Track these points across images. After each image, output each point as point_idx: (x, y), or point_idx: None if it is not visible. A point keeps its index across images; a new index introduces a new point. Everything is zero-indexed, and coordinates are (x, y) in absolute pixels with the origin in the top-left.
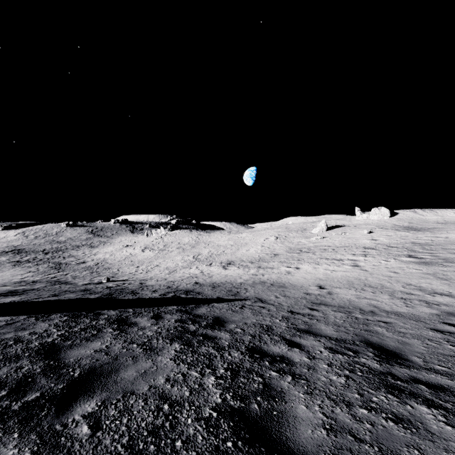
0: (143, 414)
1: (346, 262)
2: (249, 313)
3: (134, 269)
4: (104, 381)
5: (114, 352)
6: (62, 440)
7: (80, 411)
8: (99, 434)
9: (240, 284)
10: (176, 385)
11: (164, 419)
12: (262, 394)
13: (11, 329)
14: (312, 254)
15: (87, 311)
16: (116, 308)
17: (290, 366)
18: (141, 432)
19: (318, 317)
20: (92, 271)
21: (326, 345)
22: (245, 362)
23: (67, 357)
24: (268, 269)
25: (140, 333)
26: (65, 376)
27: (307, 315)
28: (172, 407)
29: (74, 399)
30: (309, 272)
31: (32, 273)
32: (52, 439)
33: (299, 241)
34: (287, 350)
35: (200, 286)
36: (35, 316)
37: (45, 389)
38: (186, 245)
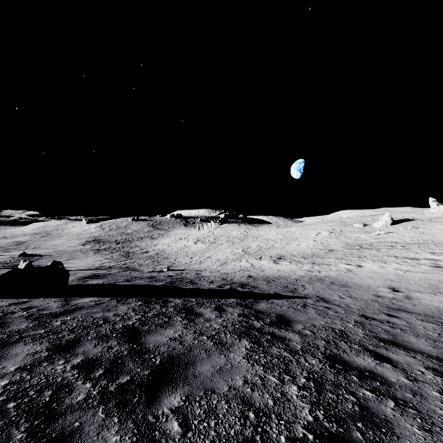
0: (230, 419)
1: (423, 262)
2: (314, 313)
3: (188, 260)
4: (184, 373)
5: (187, 342)
6: (156, 434)
7: (168, 404)
8: (190, 435)
9: (296, 280)
10: (256, 390)
11: (253, 431)
12: (362, 420)
13: (100, 309)
14: (376, 251)
15: (156, 298)
16: (181, 297)
17: (386, 386)
18: (232, 442)
19: (401, 326)
20: (154, 260)
21: (427, 365)
22: (327, 373)
23: (147, 343)
24: (324, 265)
25: (207, 324)
26: (148, 362)
27: (386, 322)
28: (258, 416)
29: (160, 388)
30: (375, 271)
31: (108, 259)
32: (148, 431)
33: (358, 236)
34: (375, 364)
35: (254, 280)
36: (116, 299)
37: (133, 373)
38: (235, 238)
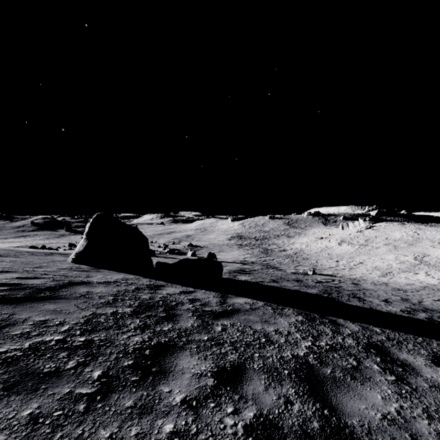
0: None
1: None
2: None
3: (333, 263)
4: None
5: None
6: None
7: None
8: None
9: None
10: None
11: None
12: None
13: (257, 317)
14: None
15: (319, 314)
16: (353, 320)
17: None
18: None
19: None
20: (293, 260)
21: None
22: None
23: (345, 412)
24: None
25: None
26: None
27: None
28: None
29: None
30: None
31: (249, 255)
32: None
33: None
34: None
35: None
36: (270, 305)
37: None
38: (398, 242)
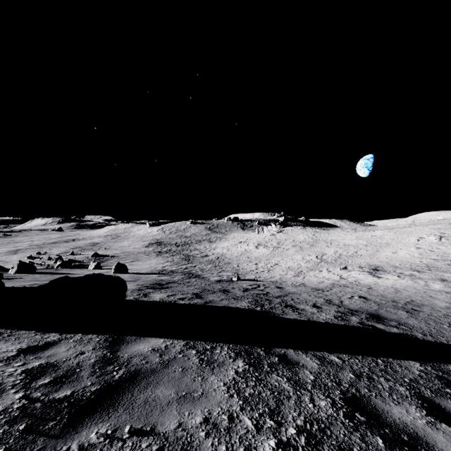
0: None
1: None
2: None
3: (253, 266)
4: None
5: None
6: None
7: None
8: None
9: None
10: None
11: None
12: None
13: (170, 388)
14: None
15: (262, 347)
16: (304, 347)
17: None
18: None
19: None
20: (215, 265)
21: None
22: None
23: None
24: None
25: None
26: None
27: None
28: None
29: None
30: None
31: (169, 262)
32: None
33: None
34: None
35: (379, 306)
36: (194, 346)
37: None
38: (303, 243)
